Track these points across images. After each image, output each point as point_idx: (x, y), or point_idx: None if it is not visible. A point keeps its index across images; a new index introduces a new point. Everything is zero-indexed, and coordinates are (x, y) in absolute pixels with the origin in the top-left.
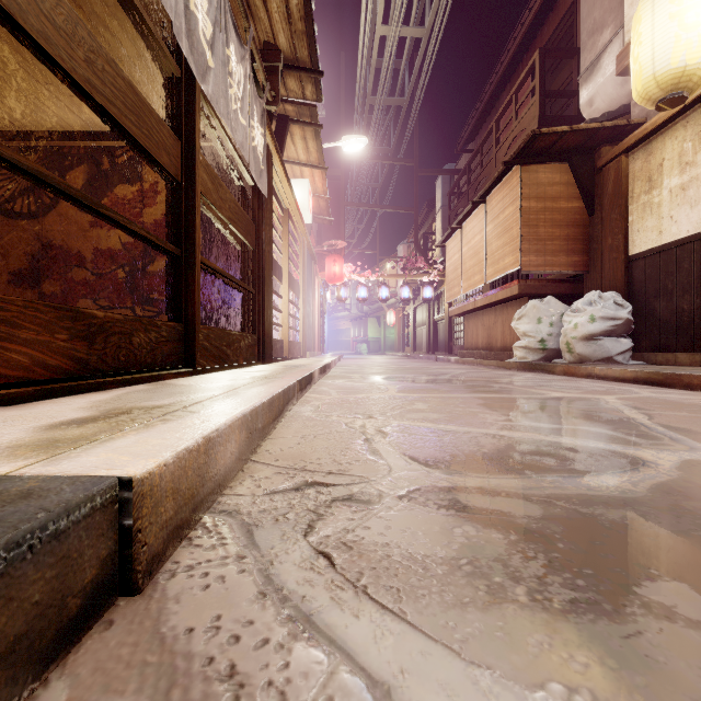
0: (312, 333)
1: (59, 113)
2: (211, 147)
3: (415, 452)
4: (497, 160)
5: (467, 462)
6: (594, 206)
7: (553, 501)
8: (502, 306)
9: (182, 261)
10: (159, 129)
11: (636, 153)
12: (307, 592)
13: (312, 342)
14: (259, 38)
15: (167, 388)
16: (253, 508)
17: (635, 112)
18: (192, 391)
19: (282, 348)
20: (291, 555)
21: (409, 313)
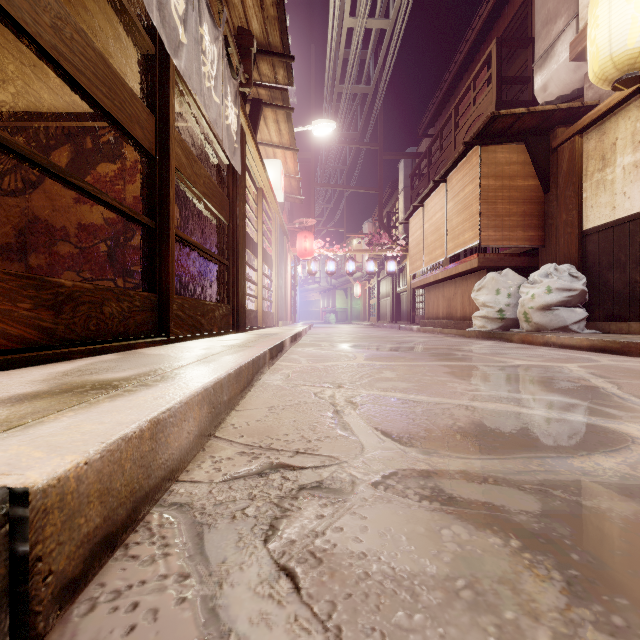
0: (285, 304)
1: (44, 94)
2: (188, 127)
3: (388, 427)
4: (456, 143)
5: (444, 439)
6: (549, 184)
7: (549, 489)
8: (461, 278)
9: (156, 233)
10: (132, 103)
11: (590, 134)
12: (261, 638)
13: (285, 312)
14: (233, 24)
15: (134, 357)
16: (208, 500)
17: (589, 95)
18: (158, 361)
19: (255, 318)
20: (246, 573)
21: (373, 286)
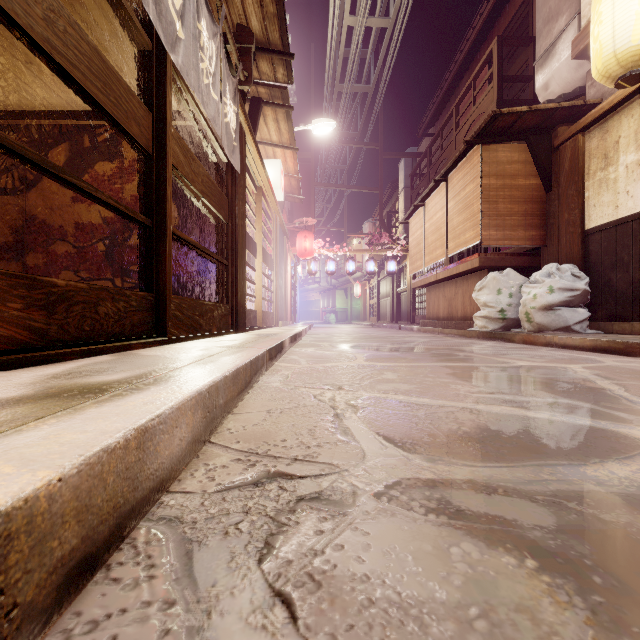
0: (284, 304)
1: (41, 92)
2: (187, 126)
3: (390, 432)
4: (457, 142)
5: (449, 445)
6: (550, 183)
7: (563, 501)
8: (462, 278)
9: (153, 231)
10: (128, 99)
11: (593, 132)
12: None
13: (284, 312)
14: (232, 21)
15: (129, 359)
16: (200, 514)
17: (591, 93)
18: (153, 363)
19: (255, 318)
20: (238, 600)
21: (374, 286)
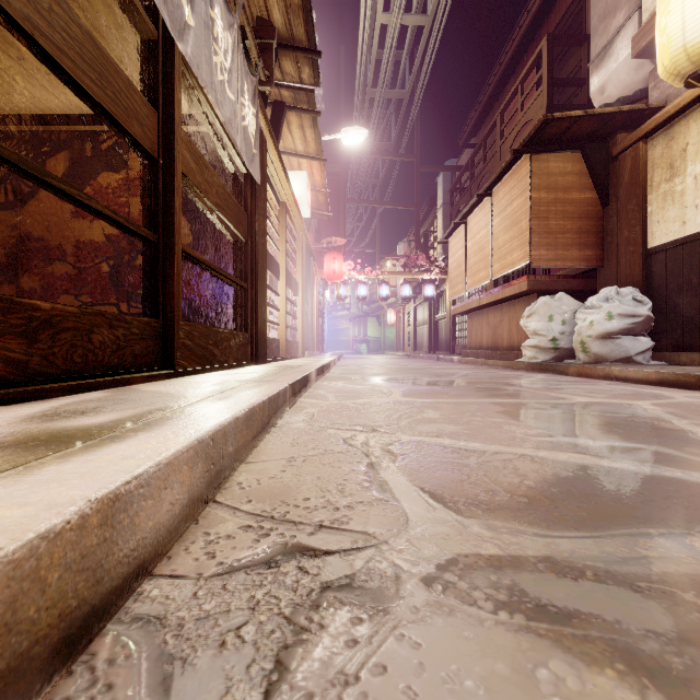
0: (311, 332)
1: (36, 94)
2: (201, 132)
3: (437, 487)
4: (502, 153)
5: (512, 505)
6: (608, 197)
7: (676, 591)
8: (508, 303)
9: (159, 248)
10: (129, 94)
11: (656, 139)
12: None
13: (311, 341)
14: (251, 14)
15: (125, 396)
16: (189, 611)
17: (654, 96)
18: (152, 401)
19: (278, 348)
20: None
21: (409, 312)
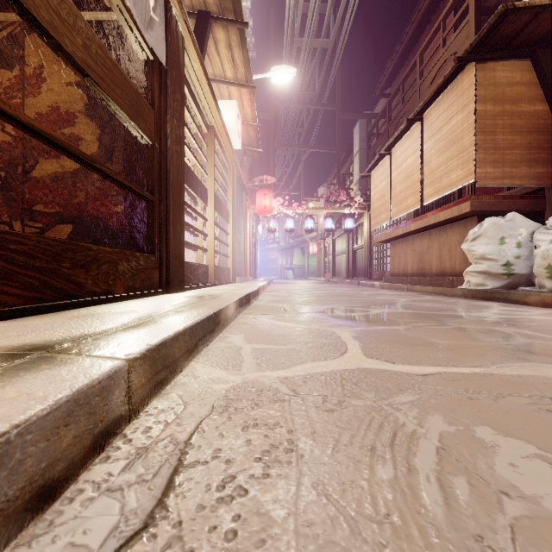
0: (243, 259)
1: None
2: (106, 21)
3: None
4: (421, 92)
5: None
6: None
7: None
8: (438, 229)
9: None
10: None
11: None
12: None
13: (243, 268)
14: None
15: None
16: None
17: None
18: None
19: (205, 274)
20: None
21: (329, 244)
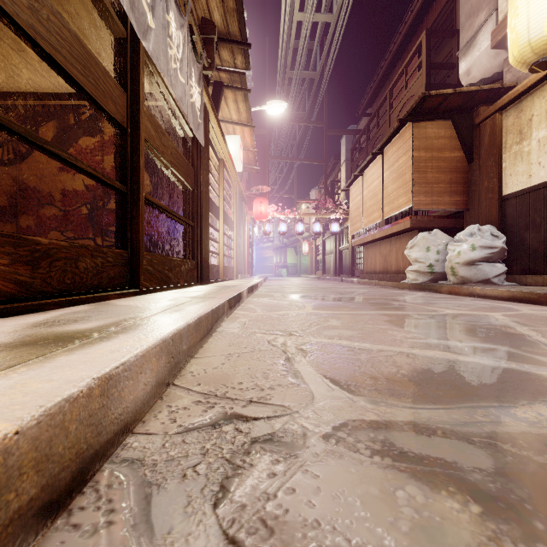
0: (243, 260)
1: (32, 77)
2: (159, 106)
3: (336, 375)
4: (391, 121)
5: (389, 387)
6: (472, 155)
7: (498, 443)
8: (396, 237)
9: (127, 196)
10: (105, 80)
11: (509, 111)
12: None
13: (243, 267)
14: (197, 15)
15: (104, 308)
16: (160, 456)
17: (507, 77)
18: (125, 312)
19: (217, 272)
20: None
21: (319, 244)
